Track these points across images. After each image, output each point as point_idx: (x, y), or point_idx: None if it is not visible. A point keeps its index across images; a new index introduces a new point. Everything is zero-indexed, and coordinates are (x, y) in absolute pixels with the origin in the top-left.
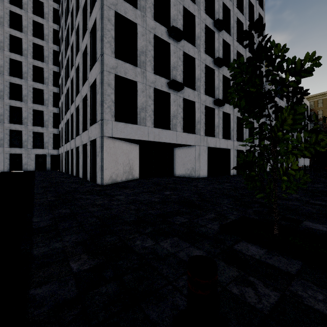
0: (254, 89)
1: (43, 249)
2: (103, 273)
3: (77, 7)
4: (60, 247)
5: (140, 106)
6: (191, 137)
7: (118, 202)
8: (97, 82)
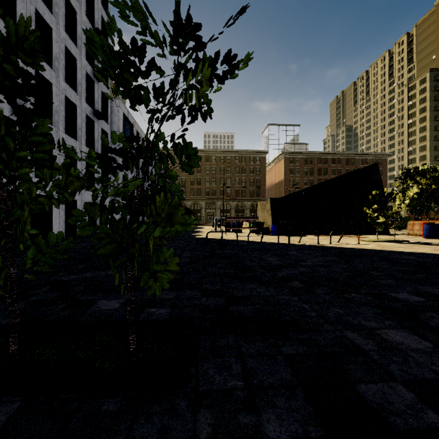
0: None
1: None
2: None
3: None
4: None
5: None
6: None
7: None
8: None
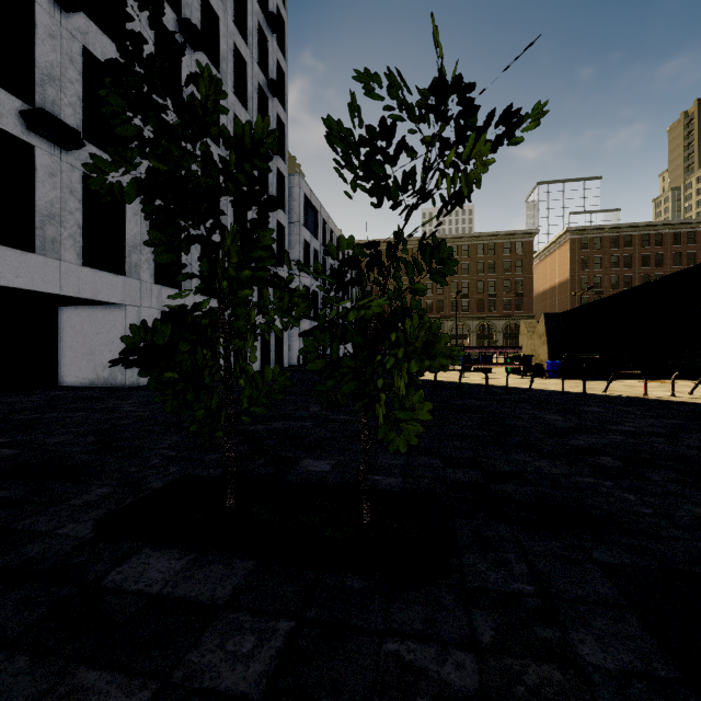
0: (164, 165)
1: None
2: None
3: None
4: None
5: None
6: (112, 281)
7: None
8: None
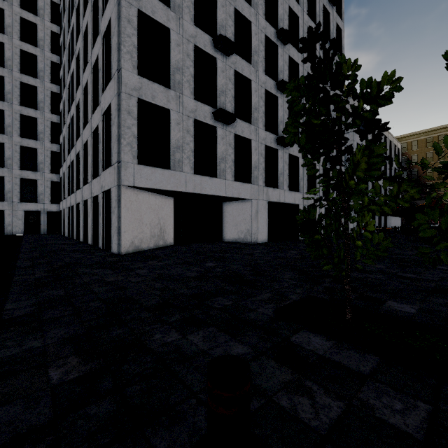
0: (318, 120)
1: (12, 350)
2: (98, 383)
3: (86, 2)
4: (39, 347)
5: (174, 144)
6: (246, 187)
7: (138, 278)
8: (112, 108)
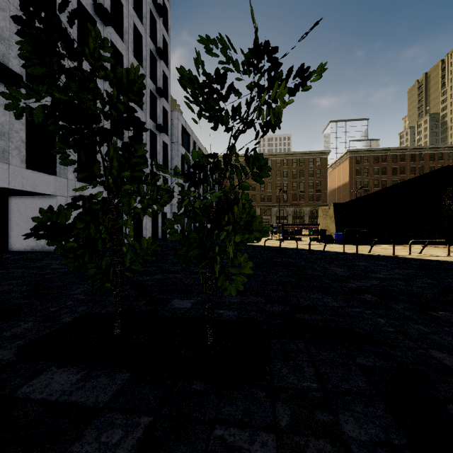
0: (64, 96)
1: None
2: None
3: None
4: None
5: None
6: (47, 179)
7: None
8: None
